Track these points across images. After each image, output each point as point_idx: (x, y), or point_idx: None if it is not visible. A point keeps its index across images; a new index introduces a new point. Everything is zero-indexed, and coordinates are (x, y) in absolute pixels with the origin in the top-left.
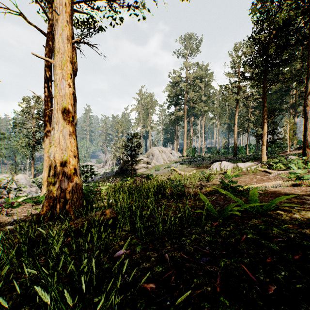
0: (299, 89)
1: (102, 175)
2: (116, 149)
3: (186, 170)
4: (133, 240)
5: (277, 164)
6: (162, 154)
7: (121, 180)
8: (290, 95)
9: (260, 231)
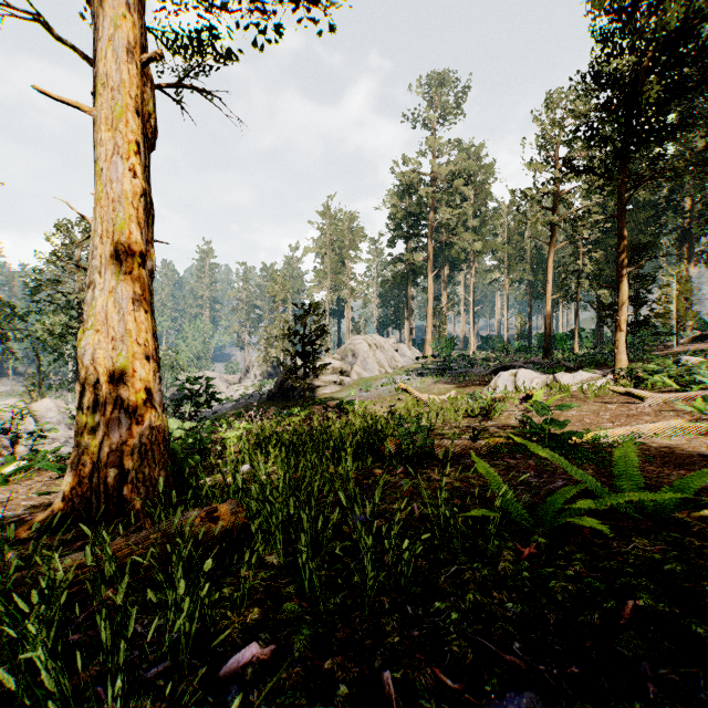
0: (700, 199)
1: (238, 401)
2: (269, 341)
3: (433, 389)
4: (288, 606)
5: (655, 376)
6: (377, 352)
7: (280, 413)
8: (677, 214)
9: (672, 584)
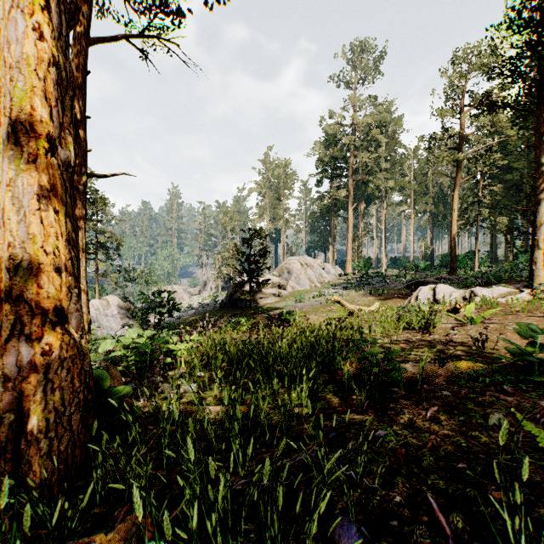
0: None
1: (197, 309)
2: (222, 261)
3: (358, 301)
4: None
5: None
6: (308, 270)
7: (229, 321)
8: None
9: None
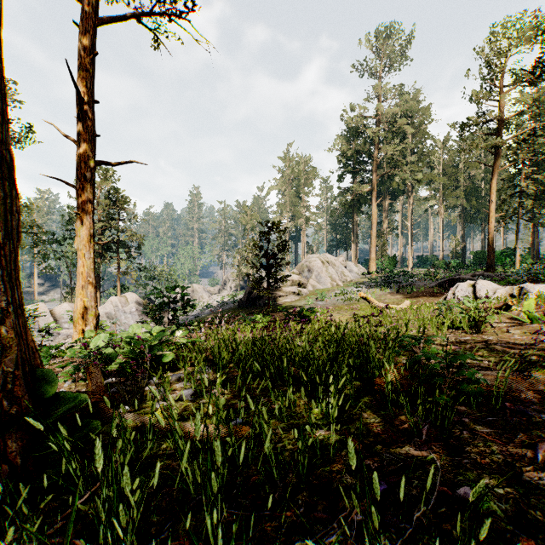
0: None
1: (215, 307)
2: (241, 260)
3: (385, 299)
4: None
5: None
6: (329, 268)
7: (245, 319)
8: None
9: None
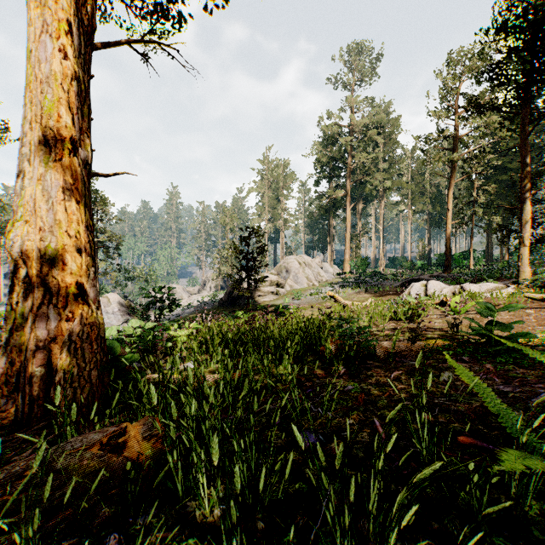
0: None
1: (196, 307)
2: (221, 261)
3: (354, 298)
4: None
5: None
6: (306, 268)
7: (227, 316)
8: None
9: None
